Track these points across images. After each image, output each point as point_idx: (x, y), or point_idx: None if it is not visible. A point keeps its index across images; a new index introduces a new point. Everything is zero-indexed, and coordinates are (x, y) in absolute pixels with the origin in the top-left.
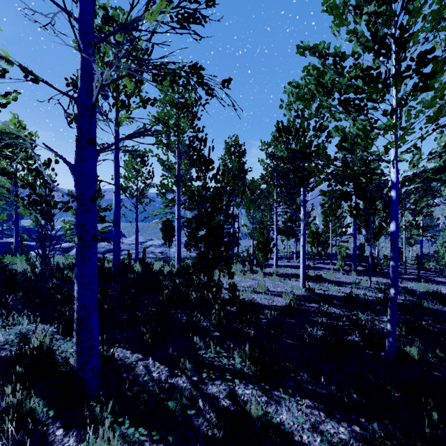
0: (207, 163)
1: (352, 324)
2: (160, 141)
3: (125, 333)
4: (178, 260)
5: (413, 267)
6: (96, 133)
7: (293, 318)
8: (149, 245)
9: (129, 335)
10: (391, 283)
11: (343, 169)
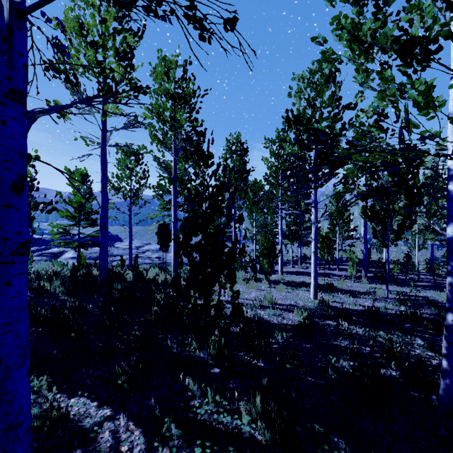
0: (206, 158)
1: (384, 351)
2: (154, 136)
3: (94, 372)
4: (174, 267)
5: (422, 272)
6: (26, 85)
7: (310, 343)
8: (146, 250)
9: (100, 374)
10: (448, 307)
11: (399, 148)
